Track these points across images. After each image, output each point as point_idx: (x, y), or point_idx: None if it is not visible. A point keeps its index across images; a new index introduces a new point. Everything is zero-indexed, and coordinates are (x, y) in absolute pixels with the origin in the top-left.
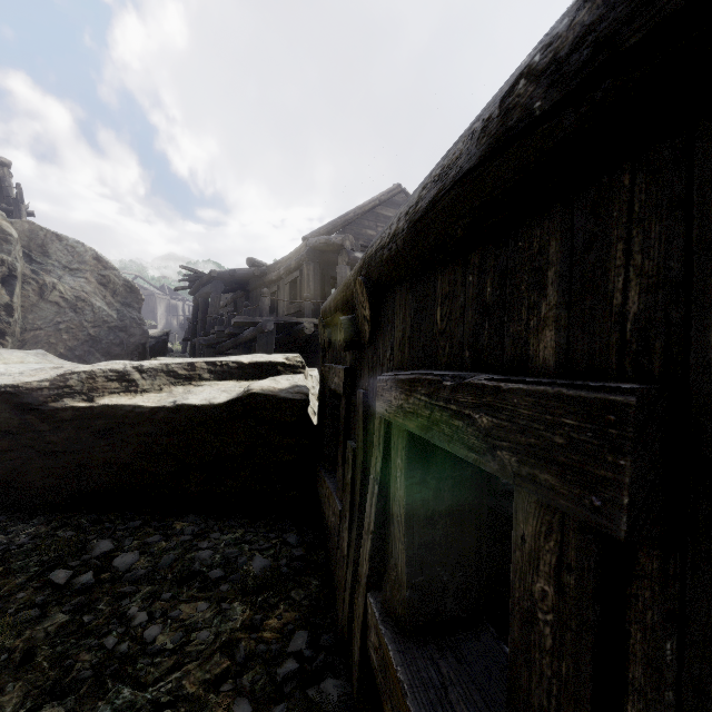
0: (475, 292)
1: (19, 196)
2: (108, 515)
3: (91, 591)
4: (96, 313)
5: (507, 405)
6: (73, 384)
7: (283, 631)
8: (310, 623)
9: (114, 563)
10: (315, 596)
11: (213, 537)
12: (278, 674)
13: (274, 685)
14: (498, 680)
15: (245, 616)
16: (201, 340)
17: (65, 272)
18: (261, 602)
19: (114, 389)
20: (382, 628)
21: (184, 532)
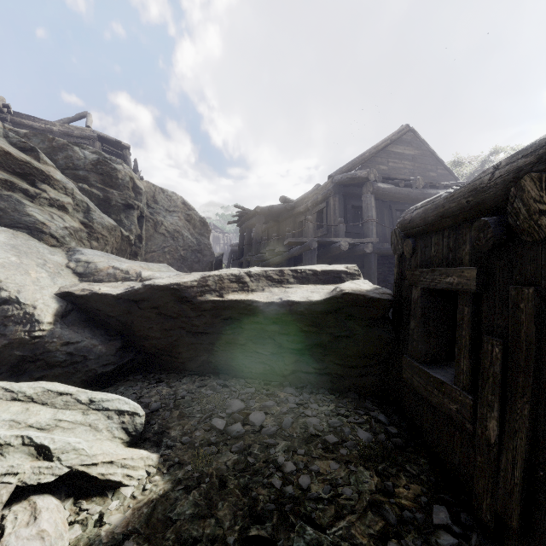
0: None
1: (136, 167)
2: (229, 381)
3: (243, 438)
4: (184, 240)
5: None
6: (210, 284)
7: (416, 501)
8: (441, 499)
9: (250, 418)
10: (429, 473)
11: (313, 408)
12: (441, 545)
13: None
14: None
15: (374, 481)
16: (254, 258)
17: (166, 213)
18: (382, 470)
19: (234, 289)
20: None
21: (288, 400)
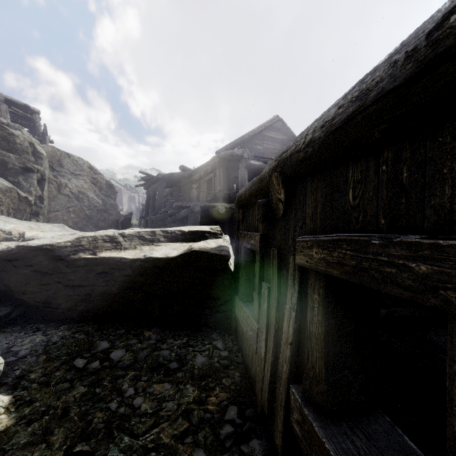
0: (390, 177)
1: (45, 131)
2: (104, 326)
3: (99, 373)
4: (90, 201)
5: (450, 256)
6: (84, 244)
7: (220, 405)
8: (237, 401)
9: (110, 356)
10: (238, 383)
11: (169, 342)
12: (221, 434)
13: (218, 441)
14: (400, 453)
15: (194, 394)
16: (153, 218)
17: (72, 176)
18: (204, 385)
19: (108, 247)
20: (305, 410)
21: (151, 338)
